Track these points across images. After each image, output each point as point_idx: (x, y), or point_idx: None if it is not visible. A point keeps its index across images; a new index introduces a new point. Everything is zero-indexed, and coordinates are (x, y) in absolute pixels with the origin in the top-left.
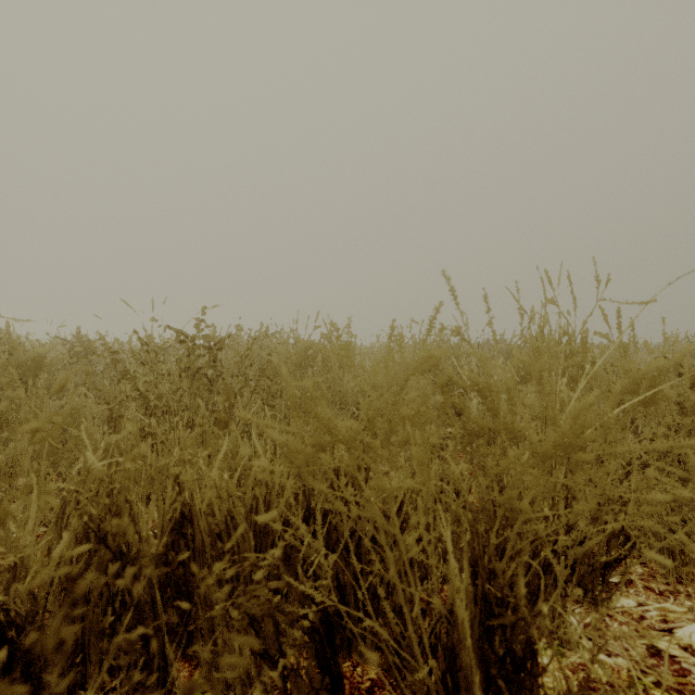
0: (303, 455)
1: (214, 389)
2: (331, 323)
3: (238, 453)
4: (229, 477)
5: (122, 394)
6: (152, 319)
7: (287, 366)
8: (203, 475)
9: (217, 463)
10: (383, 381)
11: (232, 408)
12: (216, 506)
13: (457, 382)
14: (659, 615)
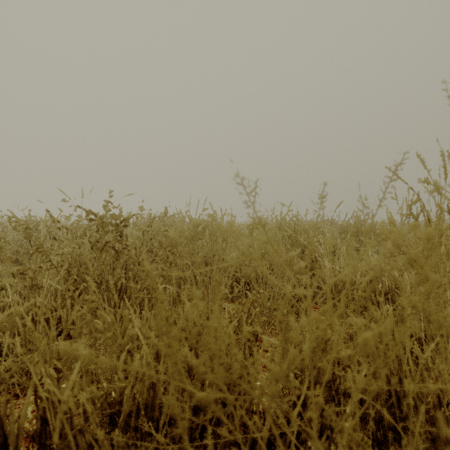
0: (184, 421)
1: (120, 259)
2: (238, 175)
3: (126, 331)
4: (120, 350)
5: (36, 265)
6: (63, 200)
7: (180, 240)
8: (52, 398)
9: (70, 383)
10: (259, 252)
11: (136, 275)
12: (71, 438)
13: (435, 279)
14: None
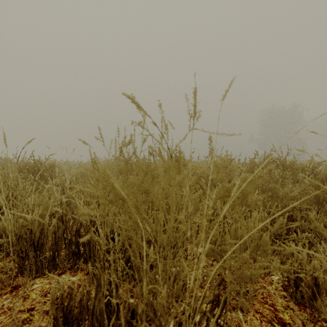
0: None
1: None
2: None
3: None
4: None
5: None
6: None
7: None
8: None
9: None
10: None
11: None
12: None
13: None
14: None
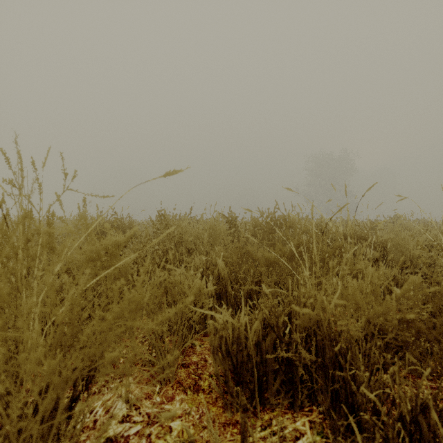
0: None
1: None
2: None
3: None
4: None
5: None
6: None
7: None
8: None
9: None
10: None
11: None
12: None
13: None
14: (104, 409)
